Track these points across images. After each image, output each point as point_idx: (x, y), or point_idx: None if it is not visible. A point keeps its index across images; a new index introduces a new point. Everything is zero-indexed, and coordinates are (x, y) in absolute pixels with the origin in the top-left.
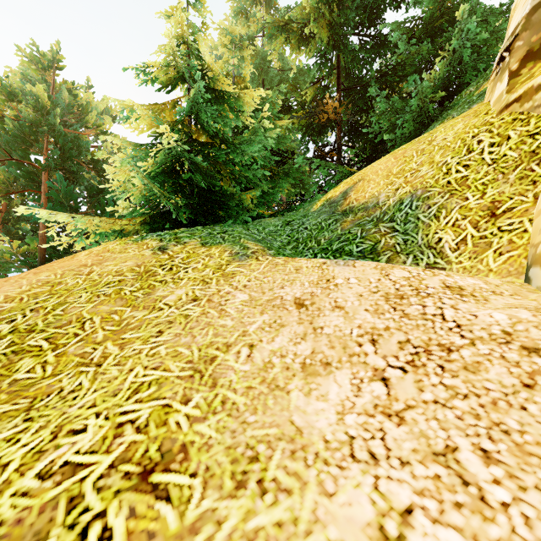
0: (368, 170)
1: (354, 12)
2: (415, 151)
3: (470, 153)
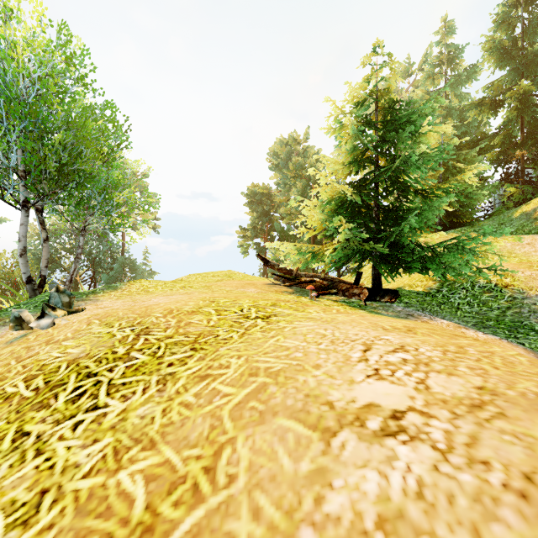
0: None
1: (536, 85)
2: None
3: None
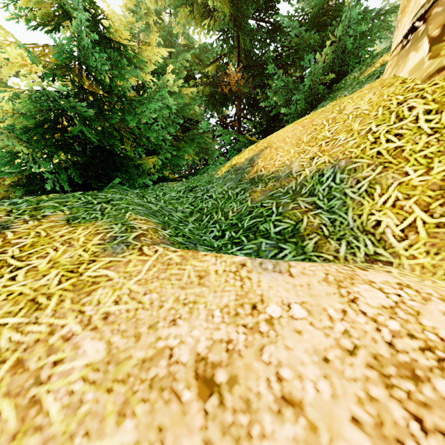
0: (273, 137)
1: None
2: (325, 120)
3: (401, 120)
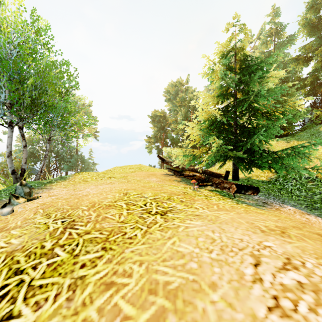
0: None
1: None
2: None
3: None
